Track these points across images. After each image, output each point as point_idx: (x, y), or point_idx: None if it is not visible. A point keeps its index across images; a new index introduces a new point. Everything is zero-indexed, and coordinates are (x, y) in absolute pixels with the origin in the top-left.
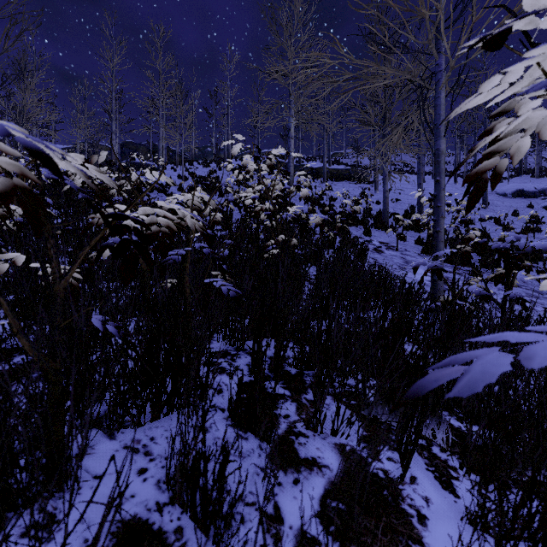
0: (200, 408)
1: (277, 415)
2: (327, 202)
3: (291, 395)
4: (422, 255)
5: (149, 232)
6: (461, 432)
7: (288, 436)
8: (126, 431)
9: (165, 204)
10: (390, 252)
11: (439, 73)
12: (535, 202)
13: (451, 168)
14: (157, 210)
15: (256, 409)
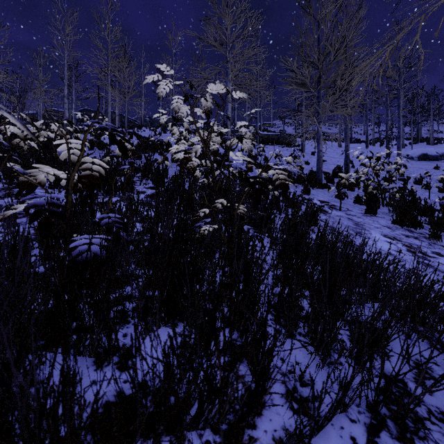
0: None
1: None
2: (262, 161)
3: None
4: (367, 216)
5: None
6: None
7: None
8: None
9: None
10: (334, 212)
11: None
12: (438, 164)
13: (359, 137)
14: None
15: None
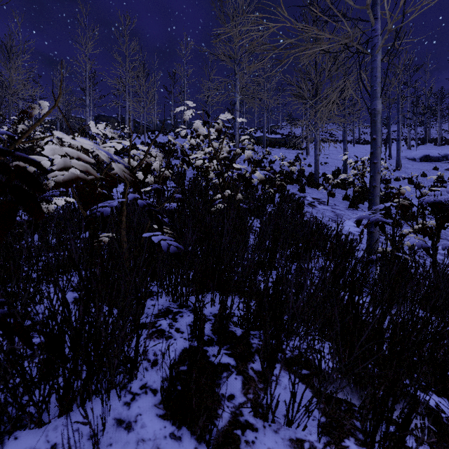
0: (127, 390)
1: (219, 396)
2: (267, 164)
3: (237, 364)
4: (349, 209)
5: (65, 178)
6: (429, 408)
7: (232, 430)
8: (22, 434)
9: (75, 141)
10: (322, 206)
11: (376, 38)
12: (439, 165)
13: (368, 138)
14: (68, 150)
15: (192, 401)
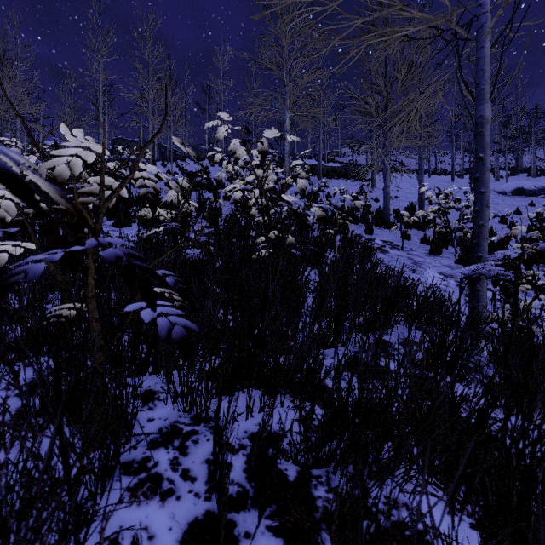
0: None
1: None
2: (324, 199)
3: None
4: (430, 256)
5: None
6: None
7: None
8: None
9: None
10: (395, 252)
11: (483, 16)
12: (536, 200)
13: (446, 167)
14: None
15: None
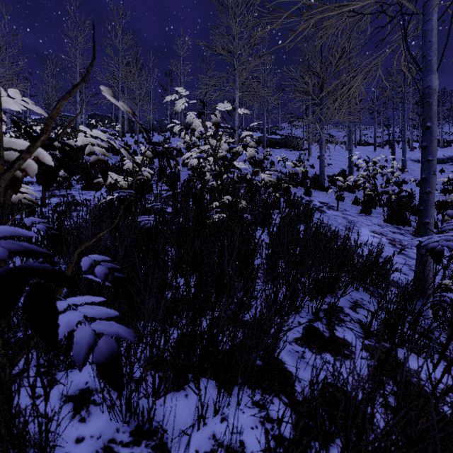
0: None
1: None
2: (268, 165)
3: None
4: (362, 215)
5: None
6: None
7: None
8: None
9: None
10: (331, 212)
11: None
12: (445, 167)
13: (369, 140)
14: None
15: None
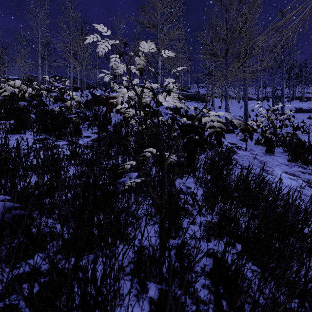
0: None
1: None
2: (183, 113)
3: None
4: (267, 155)
5: None
6: None
7: None
8: None
9: None
10: (242, 152)
11: None
12: (310, 115)
13: (251, 96)
14: None
15: None
